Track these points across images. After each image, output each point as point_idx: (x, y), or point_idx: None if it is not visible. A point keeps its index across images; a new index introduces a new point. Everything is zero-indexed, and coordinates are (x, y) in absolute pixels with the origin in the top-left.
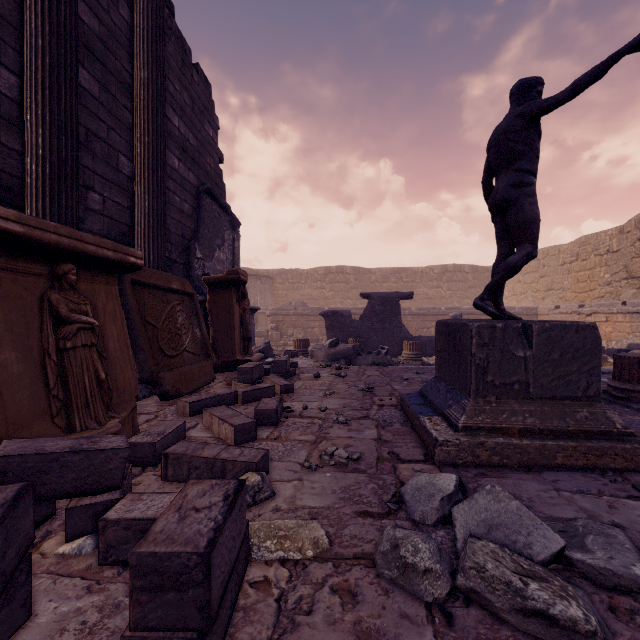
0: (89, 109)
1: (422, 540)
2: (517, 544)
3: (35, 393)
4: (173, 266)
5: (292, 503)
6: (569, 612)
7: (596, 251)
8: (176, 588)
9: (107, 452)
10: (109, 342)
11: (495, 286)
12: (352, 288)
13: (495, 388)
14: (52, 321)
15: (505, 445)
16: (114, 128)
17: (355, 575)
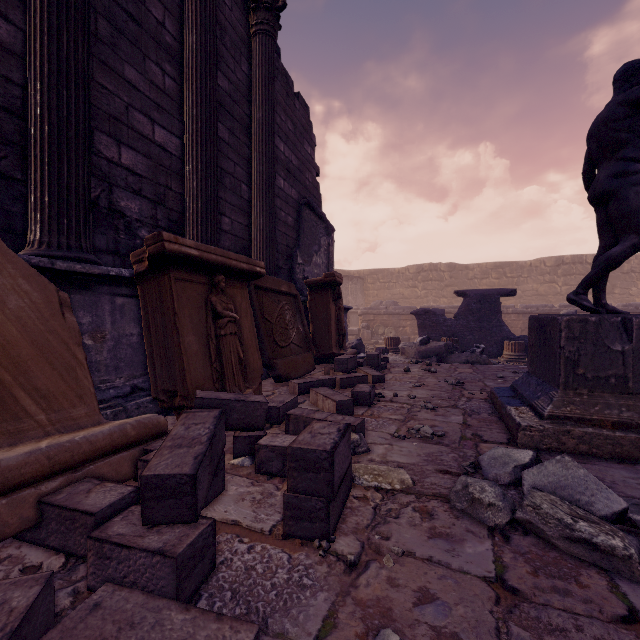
0: (222, 152)
1: (489, 485)
2: (580, 502)
3: (205, 365)
4: (280, 272)
5: (384, 458)
6: (610, 541)
7: None
8: (313, 471)
9: (255, 403)
10: (244, 332)
11: (592, 280)
12: (447, 286)
13: (587, 381)
14: (212, 316)
15: (594, 435)
16: (238, 163)
17: (433, 504)
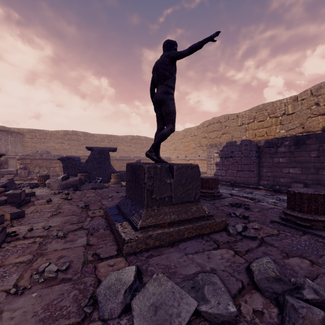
0: None
1: None
2: (172, 316)
3: None
4: None
5: None
6: None
7: (190, 135)
8: None
9: None
10: None
11: (156, 145)
12: (82, 144)
13: (157, 201)
14: None
15: (162, 234)
16: None
17: None
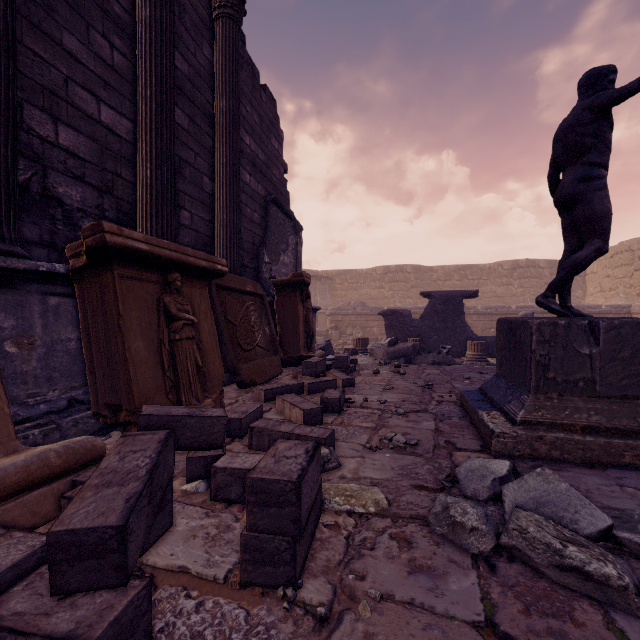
0: (181, 140)
1: (470, 506)
2: (563, 519)
3: (156, 374)
4: (245, 270)
5: (356, 474)
6: (603, 570)
7: None
8: (277, 505)
9: (213, 419)
10: (203, 336)
11: (559, 283)
12: (412, 287)
13: (557, 385)
14: (165, 318)
15: (566, 440)
16: (199, 154)
17: (410, 529)
